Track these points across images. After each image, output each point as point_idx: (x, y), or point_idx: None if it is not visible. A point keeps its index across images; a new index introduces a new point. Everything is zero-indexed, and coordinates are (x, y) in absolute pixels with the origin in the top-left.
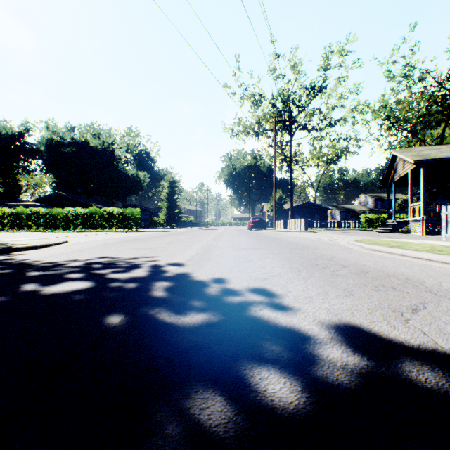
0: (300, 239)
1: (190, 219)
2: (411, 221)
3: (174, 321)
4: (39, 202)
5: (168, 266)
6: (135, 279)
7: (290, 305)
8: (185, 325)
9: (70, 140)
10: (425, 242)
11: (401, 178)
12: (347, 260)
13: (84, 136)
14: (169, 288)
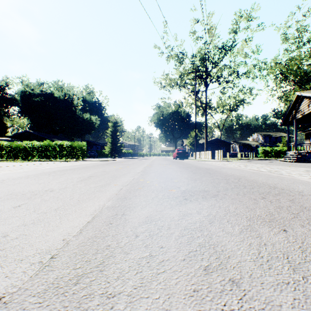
0: (236, 171)
1: (130, 151)
2: None
3: None
4: (12, 137)
5: None
6: None
7: None
8: None
9: (40, 92)
10: None
11: (305, 115)
12: None
13: (50, 89)
14: None
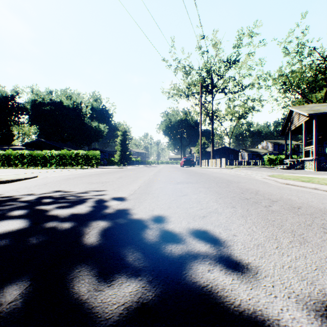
0: (222, 174)
1: (138, 159)
2: (305, 160)
3: (91, 299)
4: (25, 146)
5: (111, 200)
6: (73, 217)
7: (243, 260)
8: (106, 309)
9: (49, 101)
10: (326, 177)
11: (297, 128)
12: (271, 194)
13: (59, 98)
14: (103, 230)
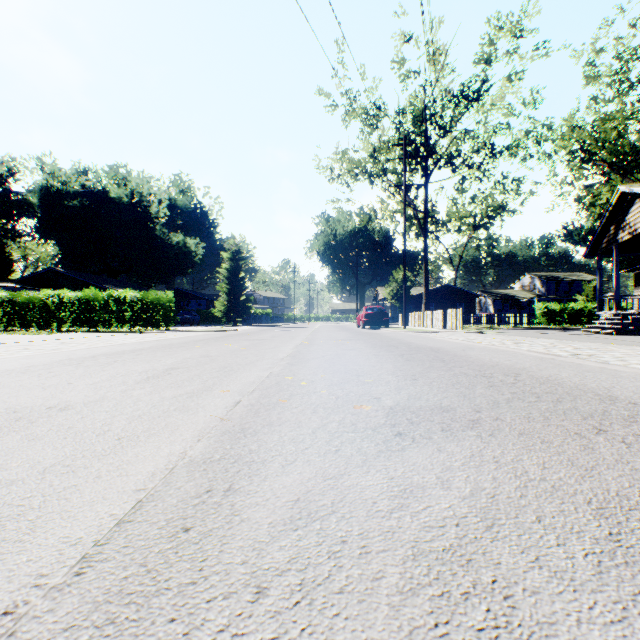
0: (501, 354)
1: (267, 311)
2: None
3: None
4: (22, 283)
5: None
6: None
7: None
8: None
9: (80, 189)
10: None
11: (637, 235)
12: None
13: (101, 183)
14: None
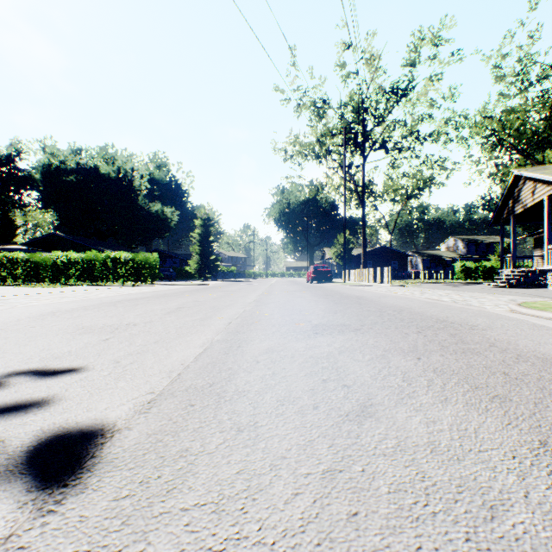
0: (403, 300)
1: (231, 269)
2: (550, 271)
3: None
4: (29, 245)
5: None
6: None
7: None
8: None
9: (75, 166)
10: None
11: (528, 209)
12: None
13: (92, 161)
14: None
